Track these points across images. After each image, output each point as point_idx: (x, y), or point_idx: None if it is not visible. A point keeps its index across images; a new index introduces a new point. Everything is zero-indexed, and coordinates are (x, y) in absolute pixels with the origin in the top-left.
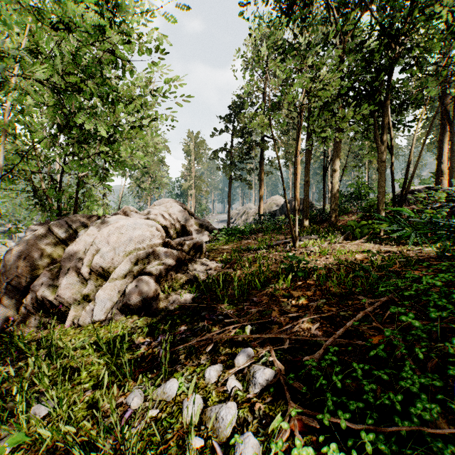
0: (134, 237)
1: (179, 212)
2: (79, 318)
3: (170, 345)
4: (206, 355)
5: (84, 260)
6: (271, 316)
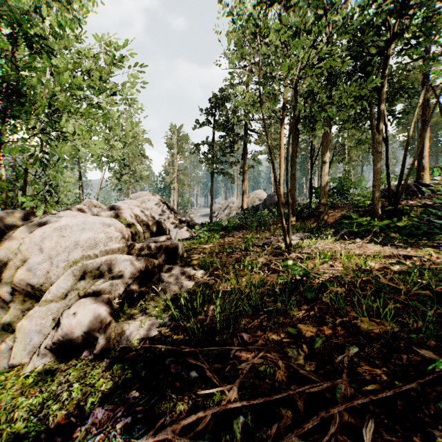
0: (82, 241)
1: (157, 206)
2: None
3: (102, 441)
4: None
5: (3, 275)
6: (274, 380)
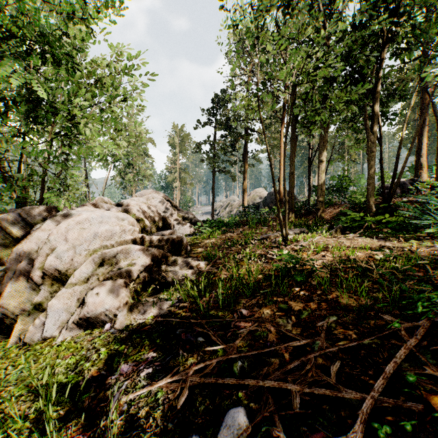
0: (100, 233)
1: (161, 203)
2: (25, 335)
3: (130, 385)
4: (177, 410)
5: (35, 261)
6: (267, 340)
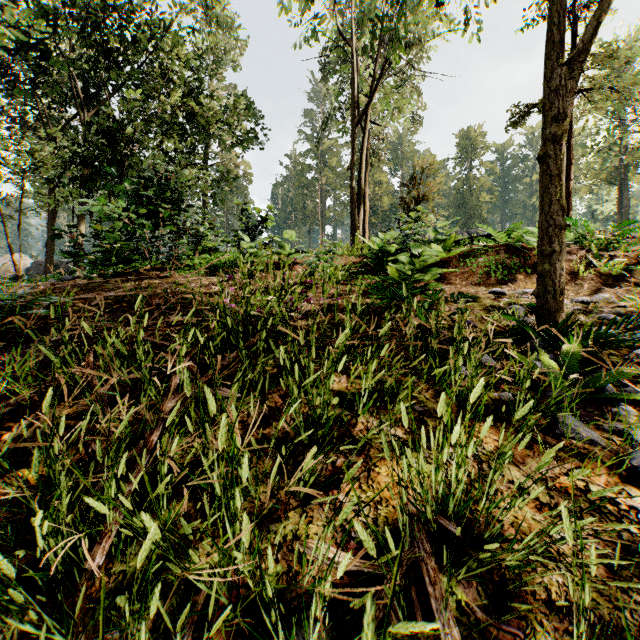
0: None
1: None
2: None
3: None
4: None
5: None
6: None
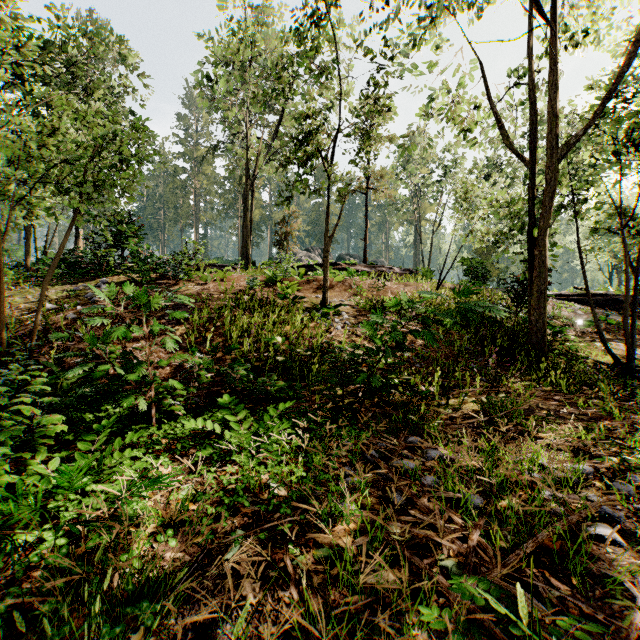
0: None
1: None
2: None
3: None
4: None
5: None
6: None
